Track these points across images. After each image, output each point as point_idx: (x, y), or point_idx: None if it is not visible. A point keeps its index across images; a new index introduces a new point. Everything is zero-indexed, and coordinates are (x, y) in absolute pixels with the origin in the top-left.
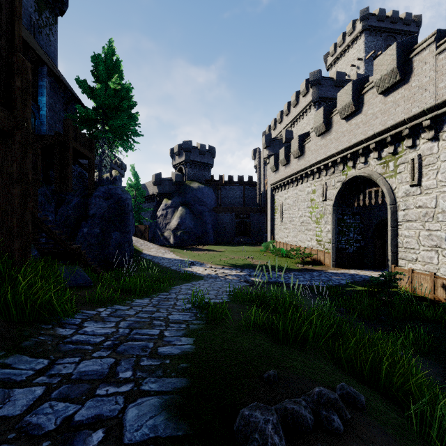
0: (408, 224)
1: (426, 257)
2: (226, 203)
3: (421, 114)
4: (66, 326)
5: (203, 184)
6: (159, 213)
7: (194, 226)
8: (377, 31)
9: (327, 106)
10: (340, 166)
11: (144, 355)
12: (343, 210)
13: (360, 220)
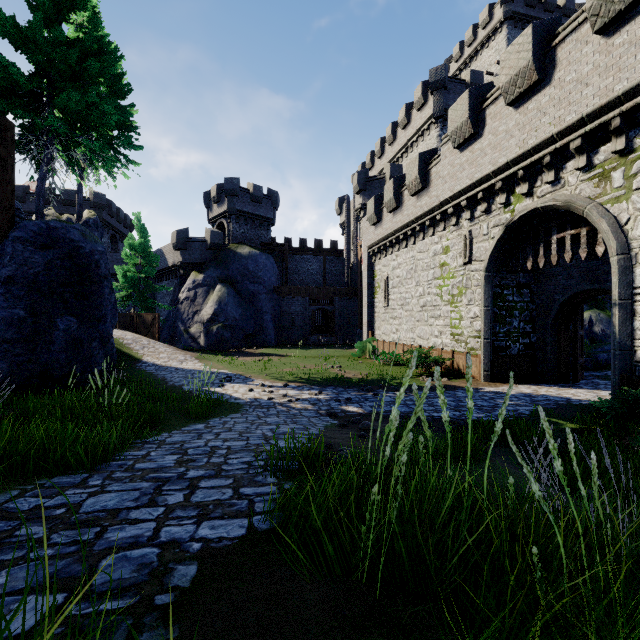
0: None
1: None
2: (295, 283)
3: None
4: None
5: (257, 249)
6: (182, 295)
7: (241, 317)
8: (525, 22)
9: (475, 90)
10: (500, 196)
11: None
12: (503, 278)
13: (530, 297)
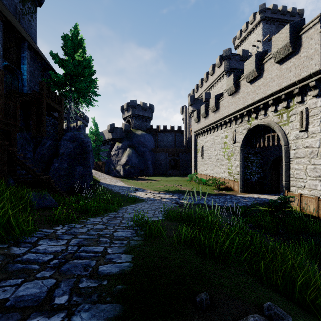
0: (297, 160)
1: (312, 185)
2: (161, 146)
3: (308, 77)
4: (21, 245)
5: (144, 131)
6: (112, 153)
7: (138, 162)
8: (271, 21)
9: (236, 73)
10: (246, 117)
11: (85, 274)
12: (248, 150)
13: (260, 157)
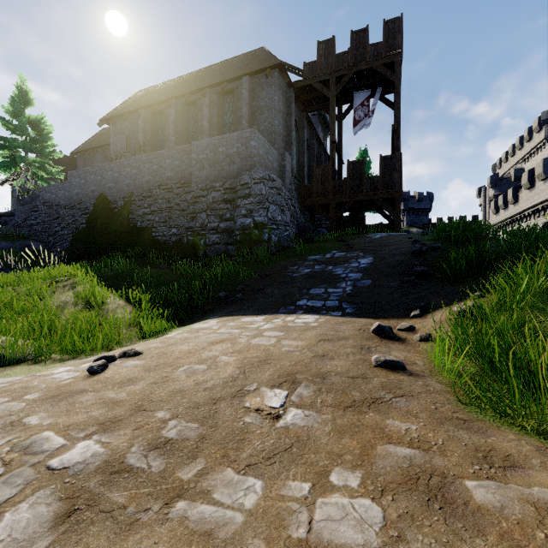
0: None
1: None
2: None
3: None
4: None
5: (421, 228)
6: None
7: None
8: None
9: (531, 170)
10: (542, 212)
11: None
12: None
13: None
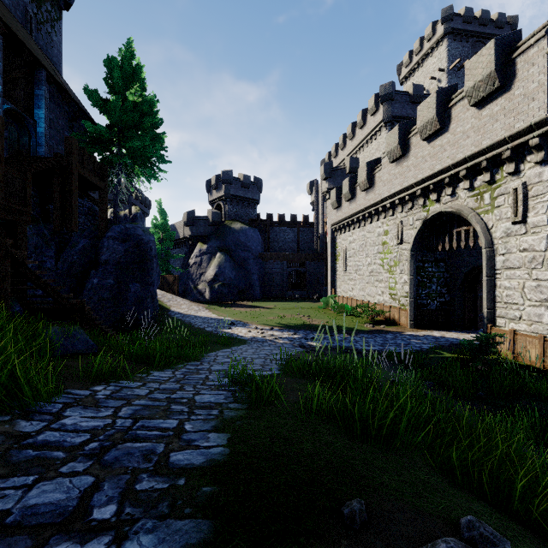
0: (508, 272)
1: (534, 314)
2: (275, 249)
3: (527, 130)
4: (35, 416)
5: (246, 224)
6: (191, 261)
7: (235, 277)
8: (463, 36)
9: (403, 125)
10: (420, 199)
11: (145, 468)
12: (424, 255)
13: (445, 268)
